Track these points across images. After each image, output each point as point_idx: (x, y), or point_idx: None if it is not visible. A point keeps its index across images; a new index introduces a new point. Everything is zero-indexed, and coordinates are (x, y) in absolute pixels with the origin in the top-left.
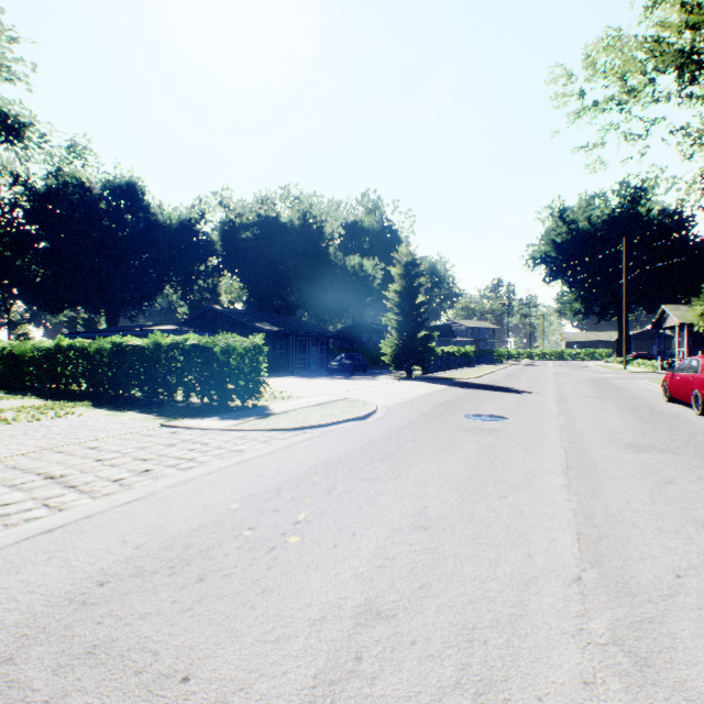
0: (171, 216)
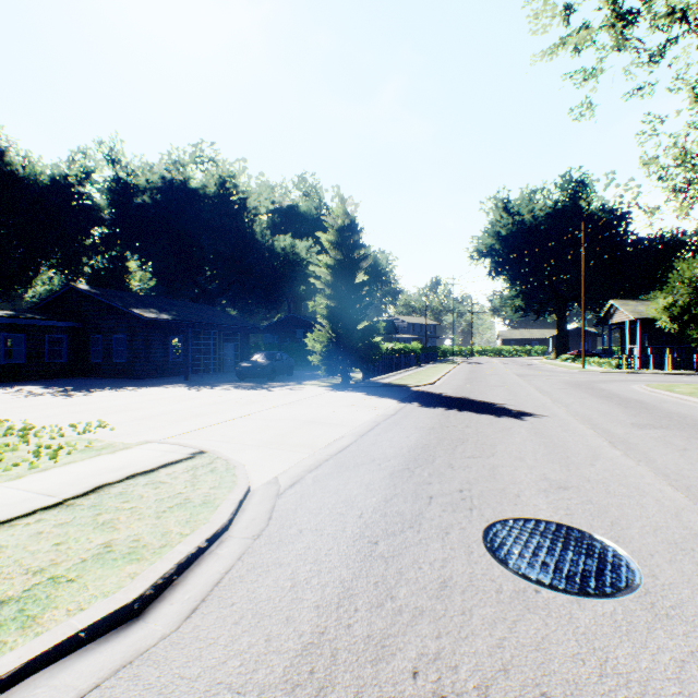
0: (35, 168)
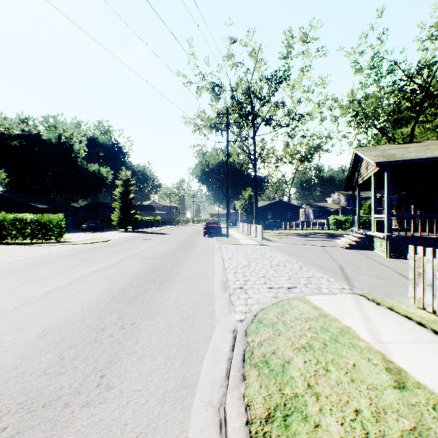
0: None
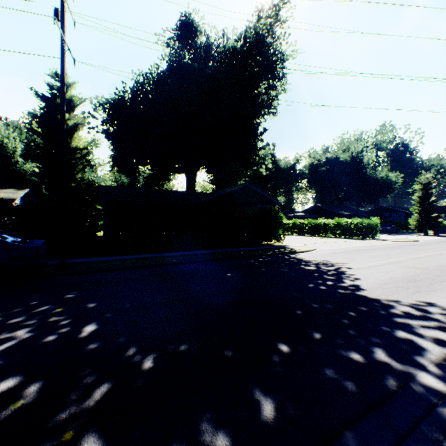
0: (286, 165)
